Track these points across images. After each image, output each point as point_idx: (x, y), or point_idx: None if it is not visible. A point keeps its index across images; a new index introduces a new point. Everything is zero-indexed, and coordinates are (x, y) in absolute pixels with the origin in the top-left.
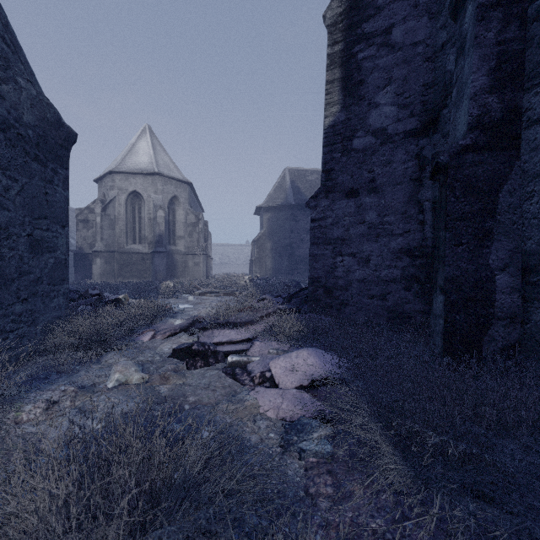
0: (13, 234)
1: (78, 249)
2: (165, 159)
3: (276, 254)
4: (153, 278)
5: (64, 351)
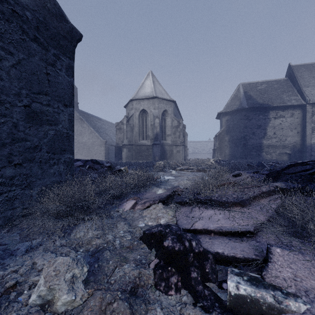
0: (5, 102)
1: (116, 144)
2: (160, 89)
3: (232, 144)
4: (153, 159)
5: (45, 216)
